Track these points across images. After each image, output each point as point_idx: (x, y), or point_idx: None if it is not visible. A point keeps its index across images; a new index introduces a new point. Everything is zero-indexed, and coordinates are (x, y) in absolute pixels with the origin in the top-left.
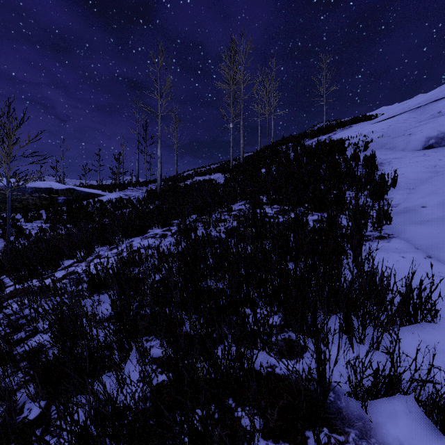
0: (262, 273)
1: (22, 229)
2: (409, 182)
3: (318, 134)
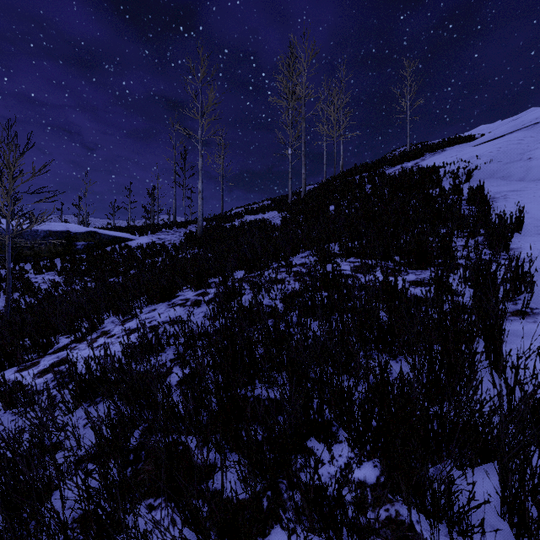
0: (343, 382)
1: (30, 284)
2: (539, 224)
3: (401, 160)
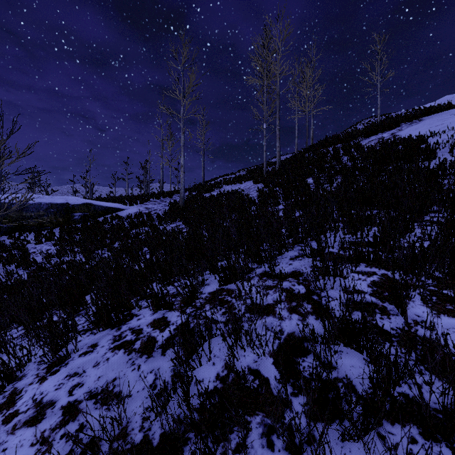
0: None
1: (25, 255)
2: None
3: (376, 131)
